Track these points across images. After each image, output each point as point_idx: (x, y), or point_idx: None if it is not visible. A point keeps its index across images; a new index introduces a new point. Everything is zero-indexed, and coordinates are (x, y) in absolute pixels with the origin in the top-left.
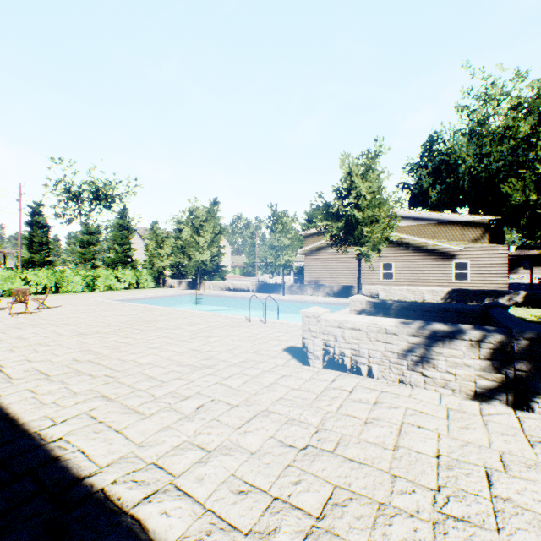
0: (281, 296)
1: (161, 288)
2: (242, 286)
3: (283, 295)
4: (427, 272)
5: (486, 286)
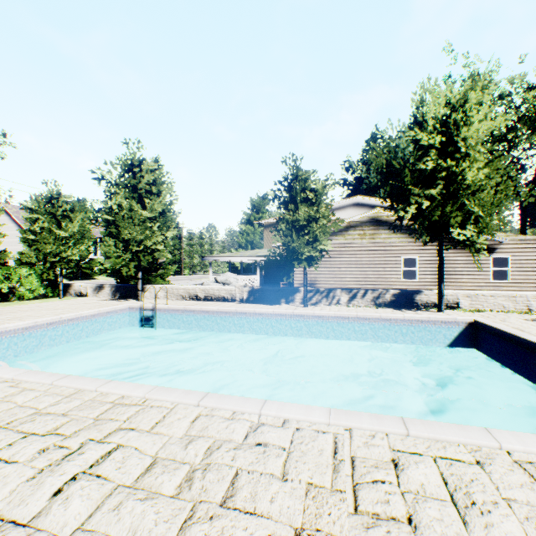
0: (309, 309)
1: (60, 298)
2: (221, 292)
3: (306, 307)
4: (460, 270)
5: (529, 286)
